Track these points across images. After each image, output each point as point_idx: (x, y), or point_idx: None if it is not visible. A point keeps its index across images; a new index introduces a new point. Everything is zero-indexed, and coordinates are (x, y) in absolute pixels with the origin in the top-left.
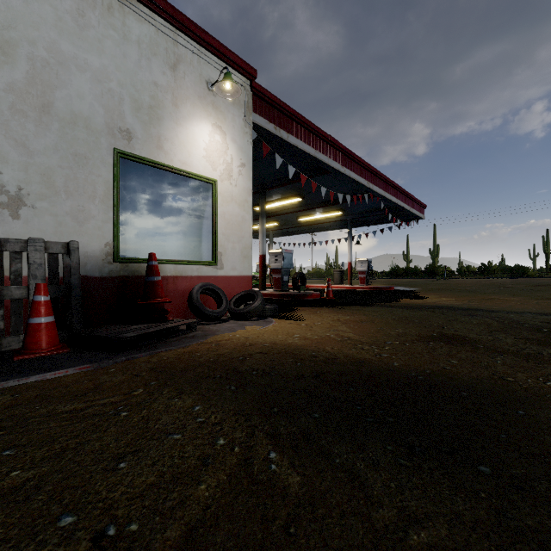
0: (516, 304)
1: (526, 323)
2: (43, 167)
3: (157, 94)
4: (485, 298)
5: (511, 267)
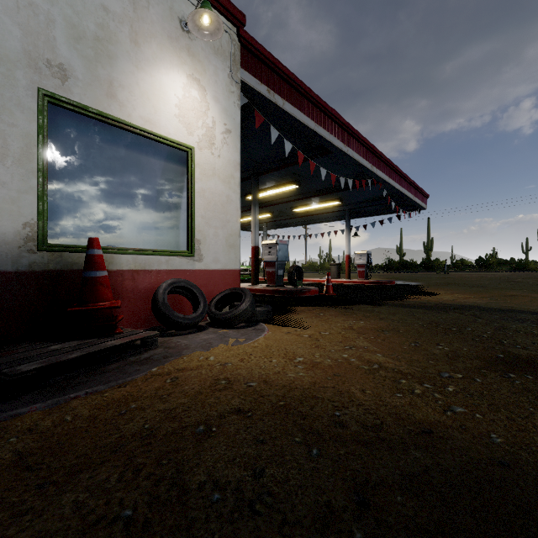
0: None
1: None
2: None
3: (107, 22)
4: (506, 294)
5: (507, 260)
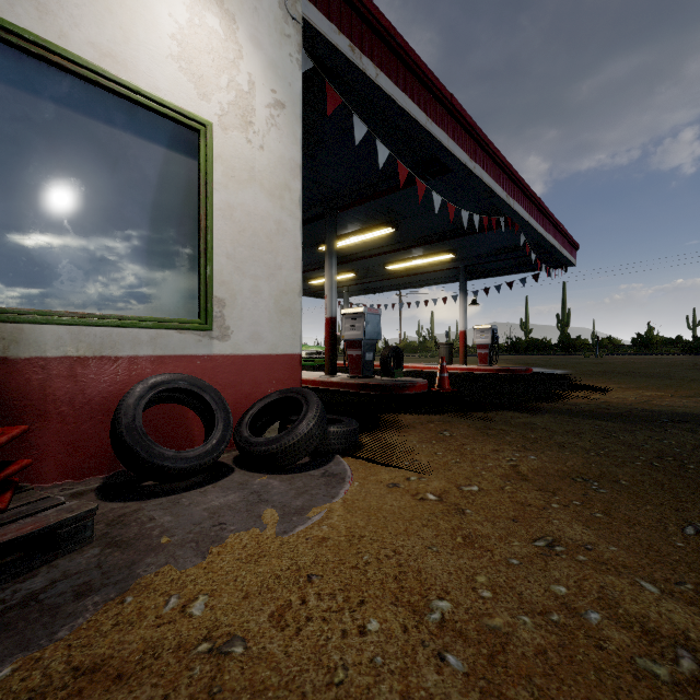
0: None
1: None
2: None
3: None
4: None
5: (671, 339)
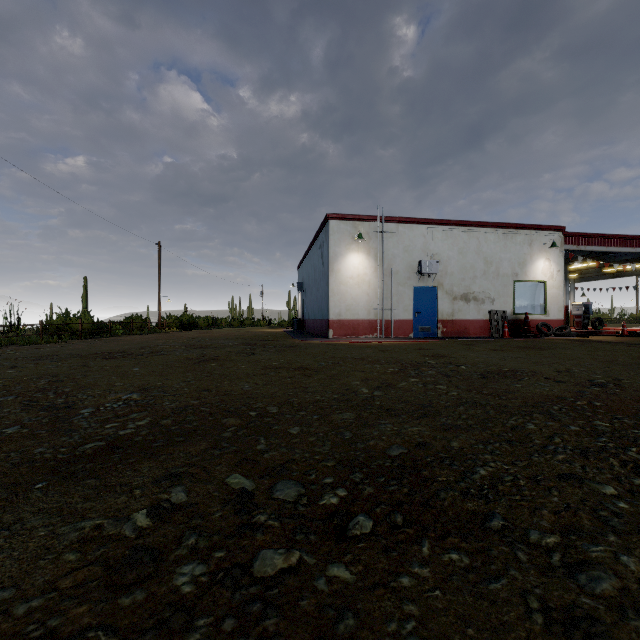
0: None
1: None
2: (497, 290)
3: (524, 257)
4: None
5: None
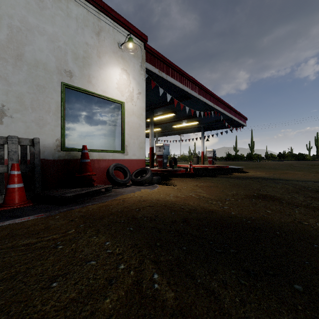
0: (301, 176)
1: (309, 187)
2: (17, 93)
3: (87, 50)
4: (283, 172)
5: (296, 154)
